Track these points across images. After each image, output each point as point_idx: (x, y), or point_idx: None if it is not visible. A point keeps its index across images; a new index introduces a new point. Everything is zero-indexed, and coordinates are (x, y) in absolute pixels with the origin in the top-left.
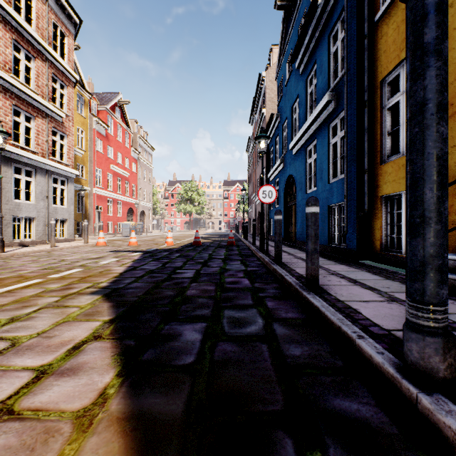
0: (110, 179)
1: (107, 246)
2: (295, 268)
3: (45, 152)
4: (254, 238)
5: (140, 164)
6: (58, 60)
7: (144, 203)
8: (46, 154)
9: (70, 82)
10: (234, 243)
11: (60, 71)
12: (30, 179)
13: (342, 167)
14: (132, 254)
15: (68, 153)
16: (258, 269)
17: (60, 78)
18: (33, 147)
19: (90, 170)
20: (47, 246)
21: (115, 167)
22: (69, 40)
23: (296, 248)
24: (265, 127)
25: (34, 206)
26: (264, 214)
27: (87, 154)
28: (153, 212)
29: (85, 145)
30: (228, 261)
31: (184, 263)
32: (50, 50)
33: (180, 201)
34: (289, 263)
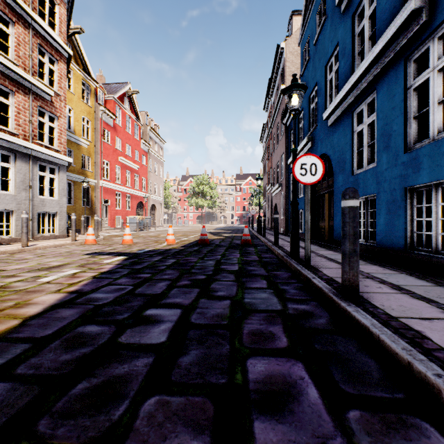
0: (118, 171)
1: (96, 245)
2: (414, 325)
3: (29, 134)
4: (276, 236)
5: (150, 157)
6: (45, 28)
7: (154, 197)
8: (29, 136)
9: (62, 57)
10: (249, 242)
11: (49, 43)
12: (7, 165)
13: (441, 120)
14: (112, 258)
15: (59, 137)
16: (312, 311)
17: (48, 50)
18: (12, 128)
19: (96, 162)
20: (20, 245)
21: (124, 159)
22: (60, 9)
23: (339, 251)
24: (284, 106)
25: (13, 198)
26: (298, 203)
27: (94, 146)
28: (165, 206)
29: (91, 136)
30: (245, 278)
31: (171, 285)
32: (34, 15)
33: (192, 195)
34: (372, 296)
